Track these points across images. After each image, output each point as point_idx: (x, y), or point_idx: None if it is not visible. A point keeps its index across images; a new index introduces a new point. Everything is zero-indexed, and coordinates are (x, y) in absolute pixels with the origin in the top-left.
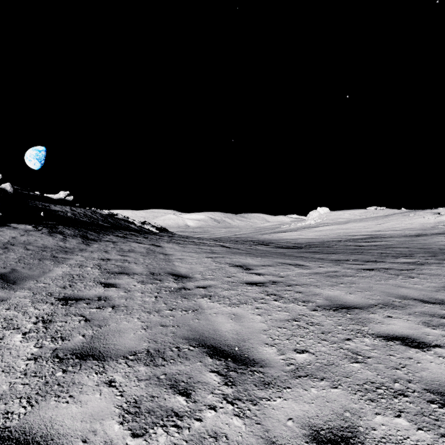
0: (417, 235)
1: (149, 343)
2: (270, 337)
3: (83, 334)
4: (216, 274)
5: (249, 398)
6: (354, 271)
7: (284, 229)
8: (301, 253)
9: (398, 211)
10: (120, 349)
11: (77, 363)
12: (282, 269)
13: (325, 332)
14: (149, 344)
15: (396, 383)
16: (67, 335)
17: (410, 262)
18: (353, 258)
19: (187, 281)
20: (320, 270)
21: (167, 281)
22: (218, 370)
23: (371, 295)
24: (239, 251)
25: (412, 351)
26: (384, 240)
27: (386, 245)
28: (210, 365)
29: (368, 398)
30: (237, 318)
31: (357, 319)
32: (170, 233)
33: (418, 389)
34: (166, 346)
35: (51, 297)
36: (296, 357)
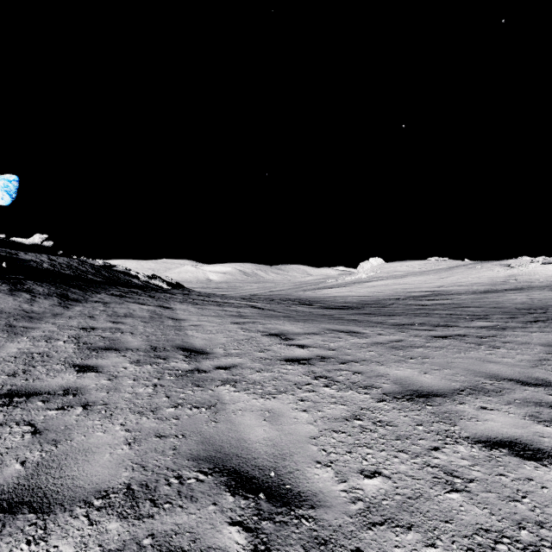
0: (487, 291)
1: (132, 471)
2: (323, 449)
3: (24, 459)
4: (244, 347)
5: None
6: (424, 340)
7: (329, 284)
8: (353, 315)
9: (463, 263)
10: (82, 486)
11: None
12: (332, 338)
13: (400, 436)
14: (132, 473)
15: (522, 530)
16: None
17: (488, 326)
18: (418, 321)
19: (203, 359)
20: (381, 338)
21: (174, 360)
22: (243, 520)
23: (453, 375)
24: (275, 313)
25: (529, 466)
26: (450, 297)
27: (453, 303)
28: (230, 509)
29: None
30: (273, 417)
31: (441, 413)
32: (185, 290)
33: None
34: (160, 476)
35: None
36: (364, 484)
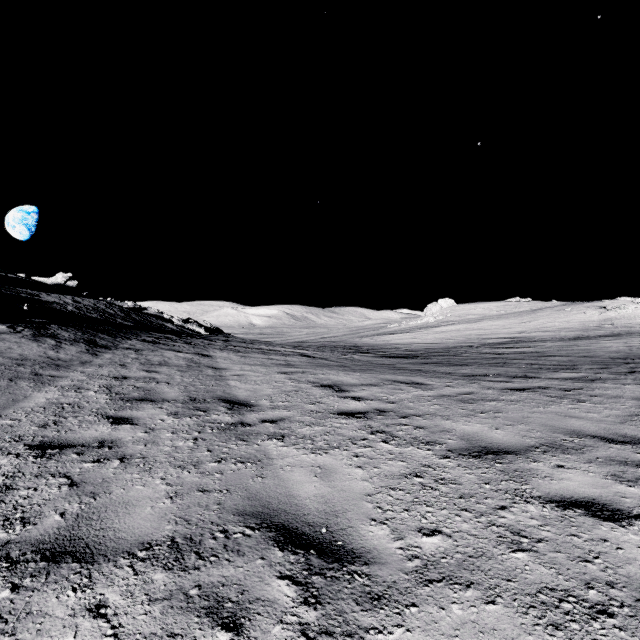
0: (577, 338)
1: (176, 524)
2: (379, 507)
3: (63, 510)
4: (293, 399)
5: (346, 629)
6: (498, 392)
7: (391, 329)
8: (418, 365)
9: (549, 304)
10: (124, 538)
11: (42, 569)
12: (392, 390)
13: (464, 495)
14: (175, 527)
15: (591, 589)
16: (34, 514)
17: (575, 378)
18: (493, 372)
19: (247, 412)
20: (449, 390)
21: (215, 413)
22: (293, 575)
23: (528, 431)
24: (328, 362)
25: (605, 527)
26: (532, 345)
27: (536, 352)
28: (279, 564)
29: (550, 622)
30: (325, 473)
31: (511, 471)
32: (225, 335)
33: (629, 601)
34: (205, 530)
35: (19, 443)
36: (422, 542)
